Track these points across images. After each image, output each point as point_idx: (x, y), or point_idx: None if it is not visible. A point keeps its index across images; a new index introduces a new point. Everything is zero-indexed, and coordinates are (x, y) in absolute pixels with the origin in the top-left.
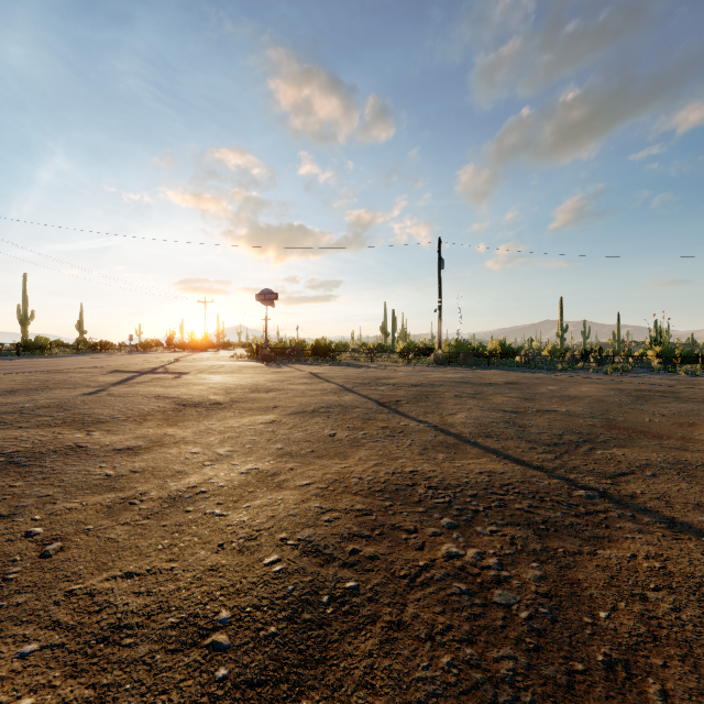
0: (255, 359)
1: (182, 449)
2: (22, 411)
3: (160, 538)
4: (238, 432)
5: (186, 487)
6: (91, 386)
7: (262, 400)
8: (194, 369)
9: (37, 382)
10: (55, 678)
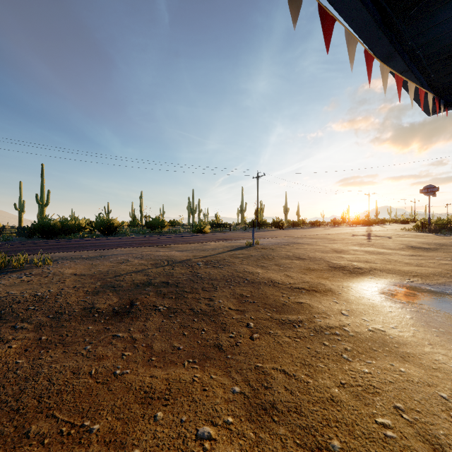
0: (419, 231)
1: (432, 257)
2: (361, 244)
3: (450, 267)
4: (450, 256)
5: (446, 263)
6: (361, 239)
7: (451, 249)
8: (389, 235)
9: (339, 237)
10: (450, 272)
